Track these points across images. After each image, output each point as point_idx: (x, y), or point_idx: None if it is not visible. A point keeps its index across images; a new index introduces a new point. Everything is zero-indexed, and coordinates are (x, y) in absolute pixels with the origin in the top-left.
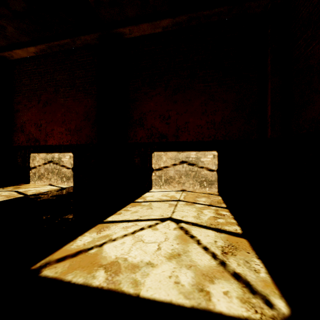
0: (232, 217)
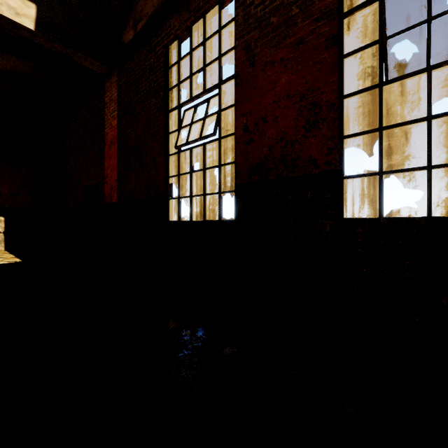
0: (12, 255)
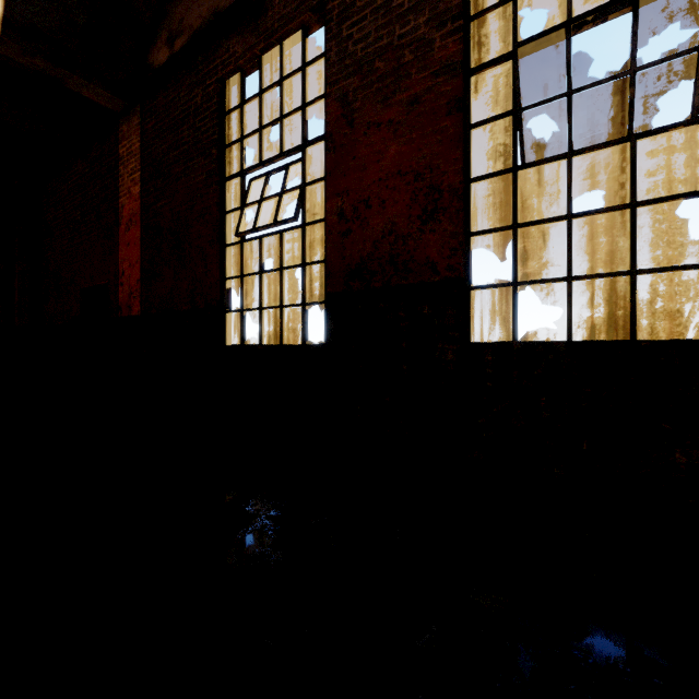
0: None
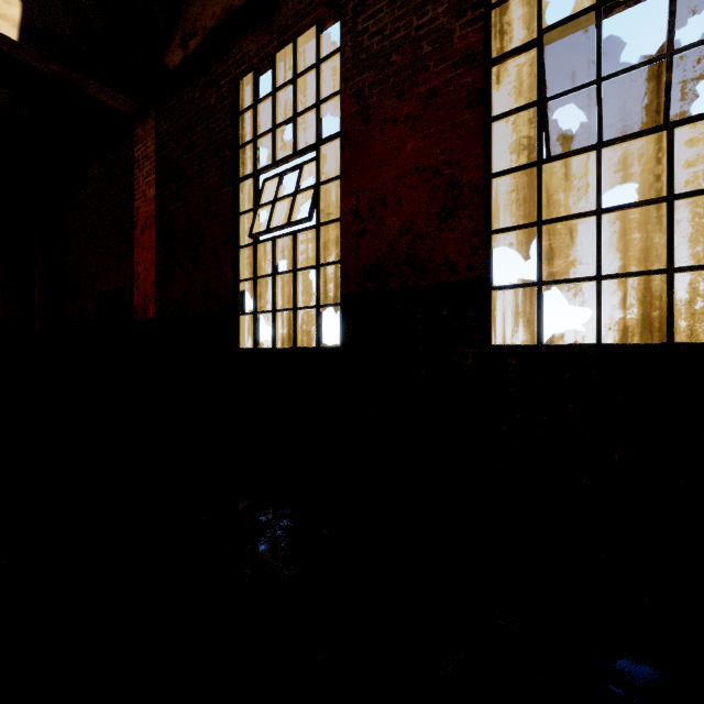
0: None
